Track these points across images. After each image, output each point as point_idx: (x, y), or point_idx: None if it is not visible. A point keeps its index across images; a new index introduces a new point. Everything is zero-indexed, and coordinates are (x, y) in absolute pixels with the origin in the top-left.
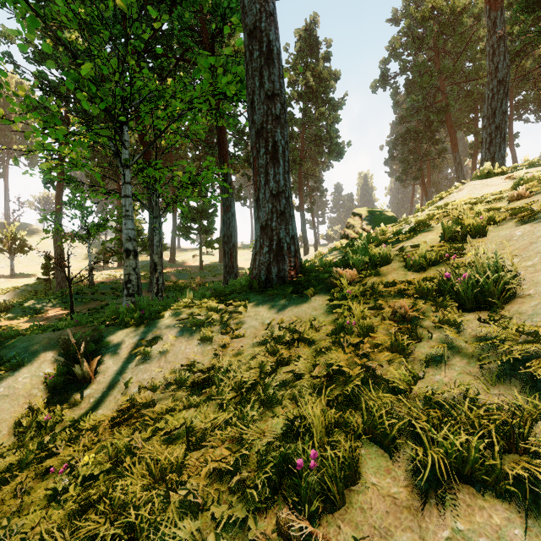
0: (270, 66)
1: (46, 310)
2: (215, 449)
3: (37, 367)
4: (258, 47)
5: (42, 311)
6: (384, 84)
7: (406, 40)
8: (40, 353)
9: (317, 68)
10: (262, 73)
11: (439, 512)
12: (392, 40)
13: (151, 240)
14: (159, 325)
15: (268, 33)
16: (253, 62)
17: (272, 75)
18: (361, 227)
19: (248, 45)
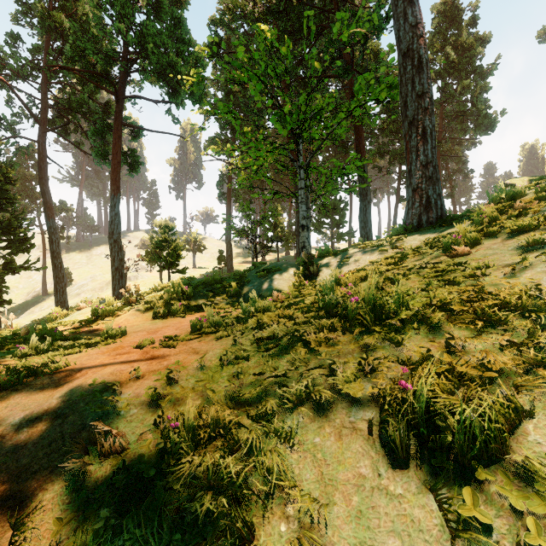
0: (420, 74)
1: None
2: (410, 259)
3: (287, 271)
4: (410, 63)
5: None
6: None
7: None
8: (285, 266)
9: (459, 39)
10: (413, 80)
11: (512, 240)
12: None
13: (298, 231)
14: (346, 253)
15: (418, 51)
16: (406, 75)
17: (422, 80)
18: None
19: (402, 63)
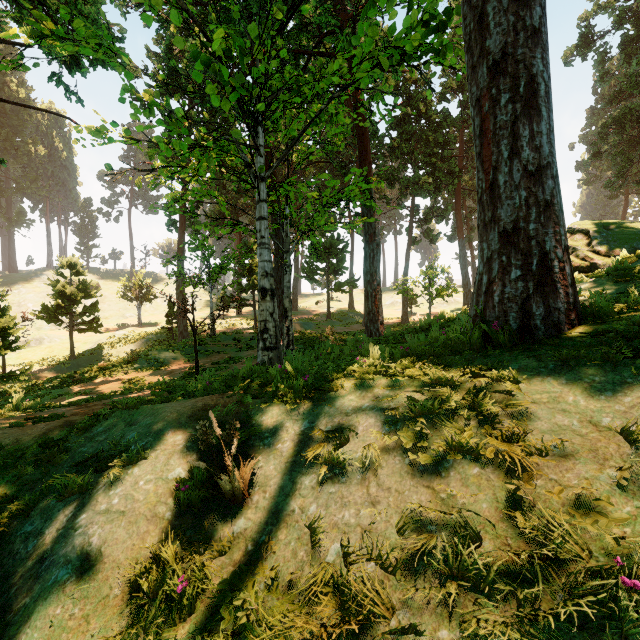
0: None
1: (169, 362)
2: None
3: (164, 462)
4: None
5: (166, 363)
6: (584, 49)
7: None
8: (167, 438)
9: None
10: None
11: None
12: None
13: (277, 282)
14: (339, 404)
15: None
16: None
17: None
18: (590, 250)
19: None
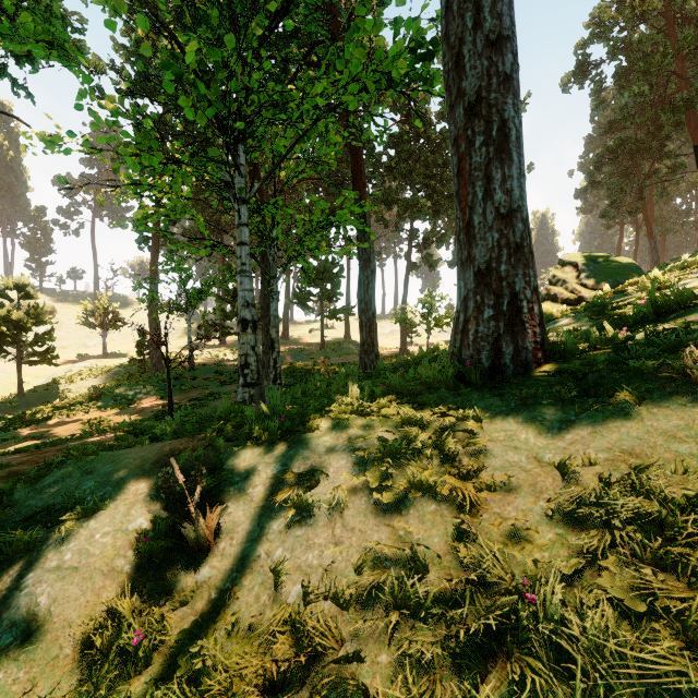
0: None
1: (139, 399)
2: None
3: (124, 513)
4: None
5: (136, 400)
6: (581, 77)
7: (617, 8)
8: (128, 487)
9: None
10: (479, 1)
11: None
12: (595, 12)
13: (264, 309)
14: (314, 446)
15: None
16: None
17: (498, 3)
18: (579, 282)
19: None
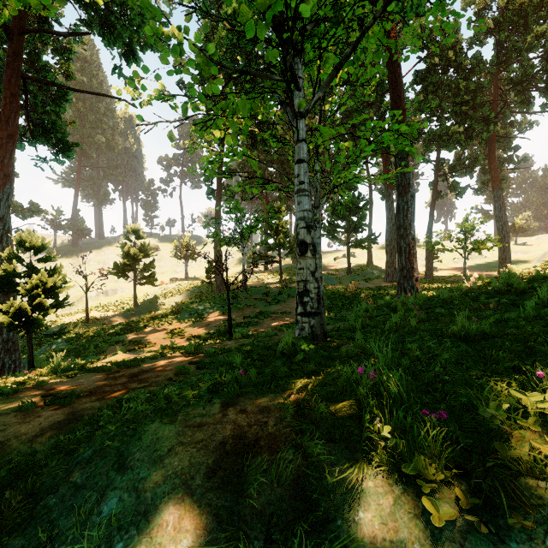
0: None
1: (207, 314)
2: None
3: None
4: None
5: (204, 315)
6: None
7: None
8: (163, 541)
9: None
10: None
11: None
12: None
13: None
14: None
15: None
16: None
17: None
18: None
19: None
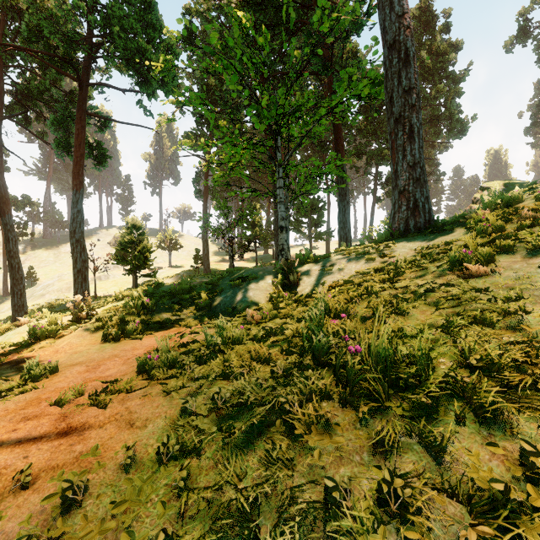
0: (407, 67)
1: None
2: (407, 275)
3: (264, 279)
4: (397, 56)
5: None
6: (523, 38)
7: None
8: (262, 274)
9: (433, 45)
10: (400, 74)
11: (537, 258)
12: None
13: (276, 231)
14: (329, 260)
15: (405, 43)
16: (392, 68)
17: (409, 74)
18: None
19: (388, 55)
